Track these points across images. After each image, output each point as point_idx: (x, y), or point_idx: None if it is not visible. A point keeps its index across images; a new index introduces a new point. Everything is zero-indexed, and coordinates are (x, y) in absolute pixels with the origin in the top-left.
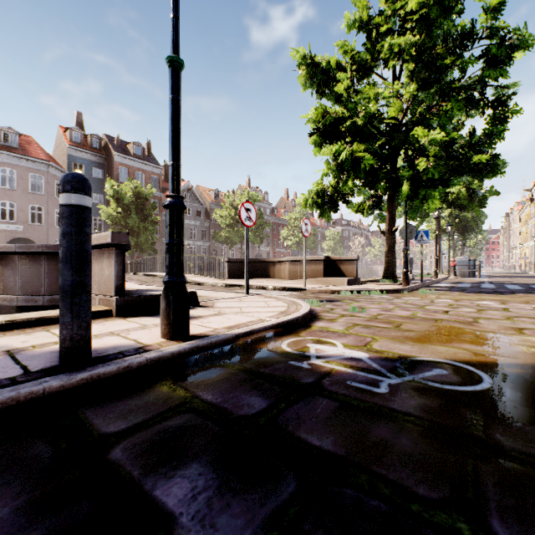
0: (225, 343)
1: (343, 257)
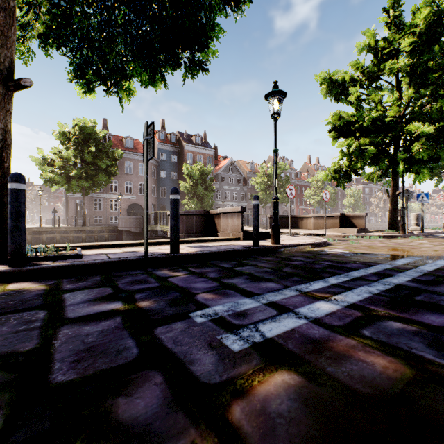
0: (293, 246)
1: (355, 214)
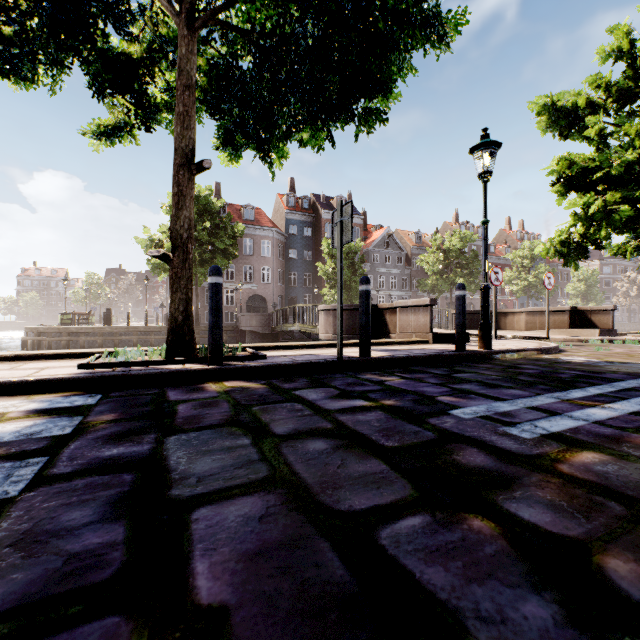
0: (512, 352)
1: (595, 308)
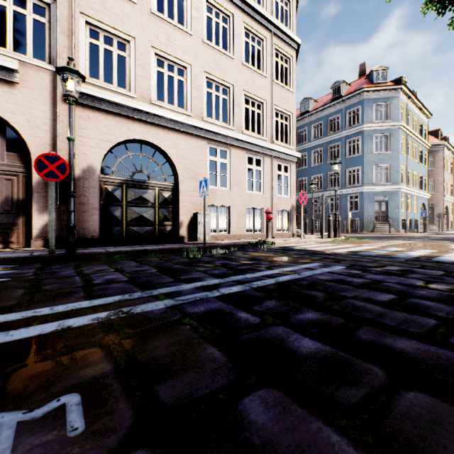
0: None
1: None
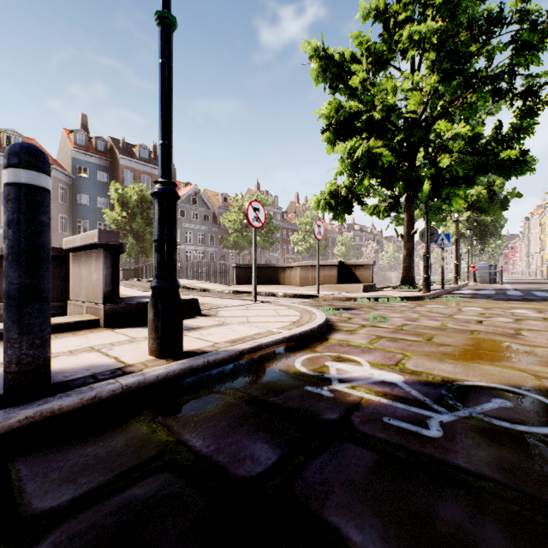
0: (226, 361)
1: (358, 262)
